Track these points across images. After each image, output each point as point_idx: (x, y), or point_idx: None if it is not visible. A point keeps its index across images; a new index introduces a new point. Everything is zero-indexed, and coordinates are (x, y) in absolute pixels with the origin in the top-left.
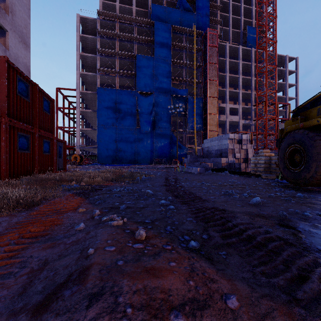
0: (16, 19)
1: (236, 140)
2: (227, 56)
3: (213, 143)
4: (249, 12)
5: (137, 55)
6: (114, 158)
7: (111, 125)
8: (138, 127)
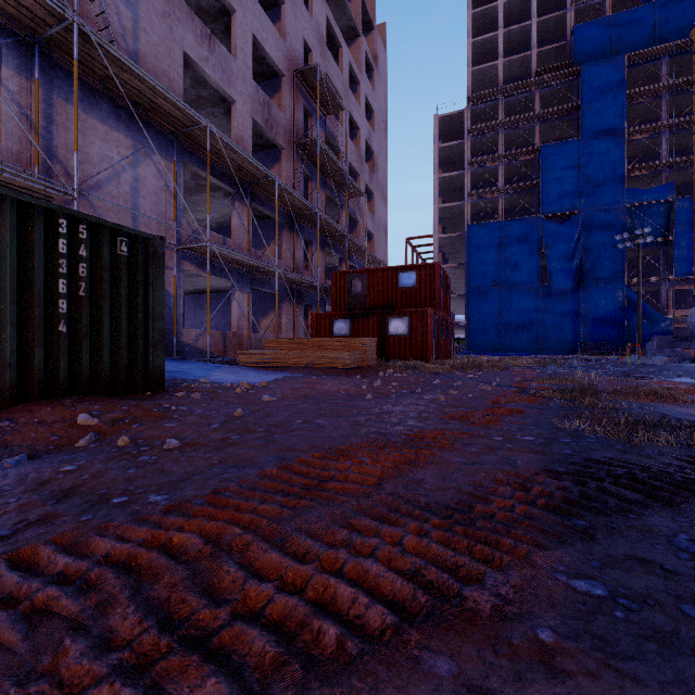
0: (379, 174)
1: None
2: None
3: None
4: None
5: (541, 148)
6: (496, 342)
7: (490, 286)
8: (543, 284)
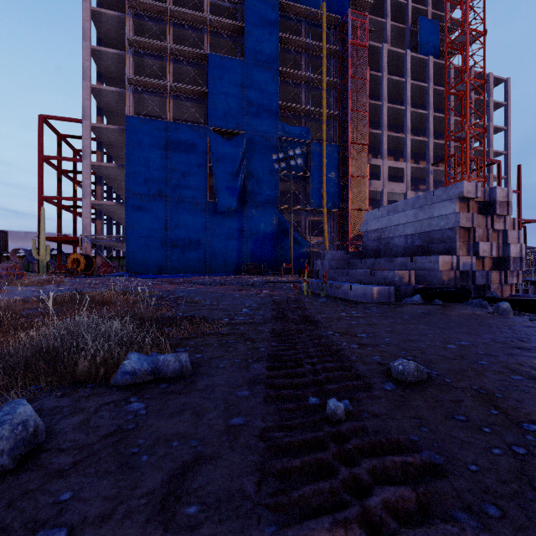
0: None
1: (475, 205)
2: (384, 69)
3: (398, 216)
4: None
5: (209, 55)
6: (161, 262)
7: (155, 195)
8: (211, 200)
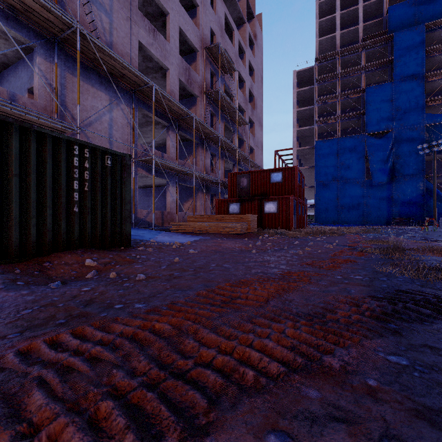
0: (257, 110)
1: None
2: None
3: None
4: None
5: (366, 89)
6: (334, 217)
7: (331, 180)
8: (367, 179)
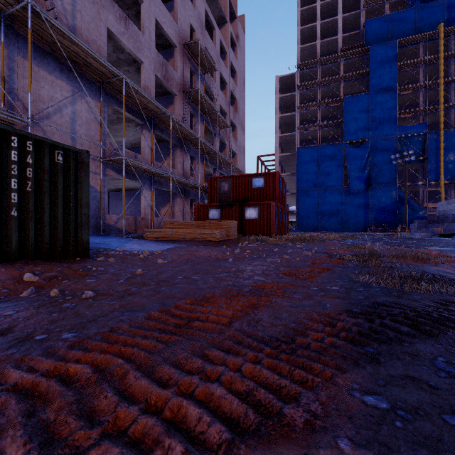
0: (240, 114)
1: None
2: None
3: (449, 206)
4: None
5: (344, 99)
6: (315, 224)
7: (312, 187)
8: (346, 186)
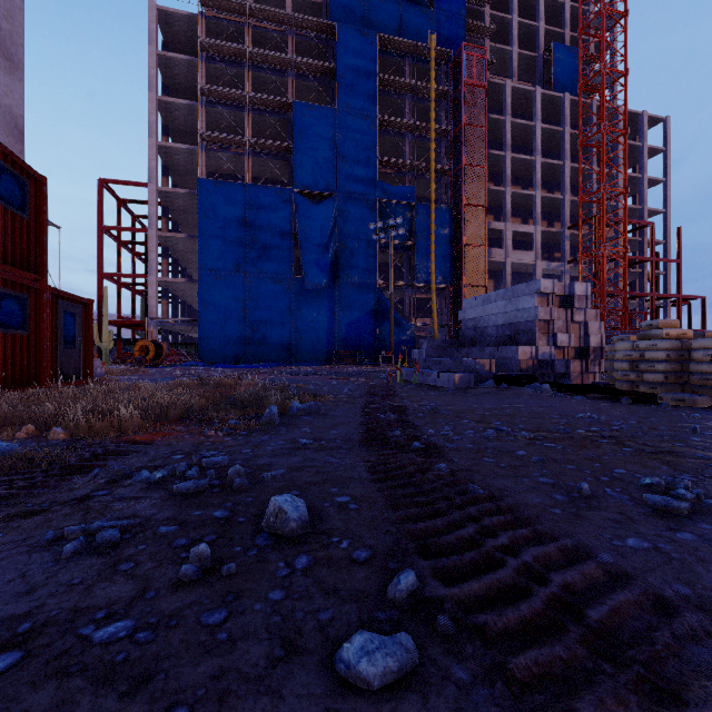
0: None
1: (557, 298)
2: (507, 112)
3: (491, 307)
4: (556, 13)
5: (295, 104)
6: (239, 349)
7: (232, 271)
8: (297, 276)
